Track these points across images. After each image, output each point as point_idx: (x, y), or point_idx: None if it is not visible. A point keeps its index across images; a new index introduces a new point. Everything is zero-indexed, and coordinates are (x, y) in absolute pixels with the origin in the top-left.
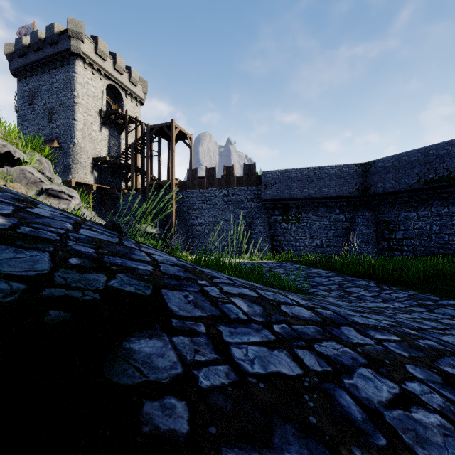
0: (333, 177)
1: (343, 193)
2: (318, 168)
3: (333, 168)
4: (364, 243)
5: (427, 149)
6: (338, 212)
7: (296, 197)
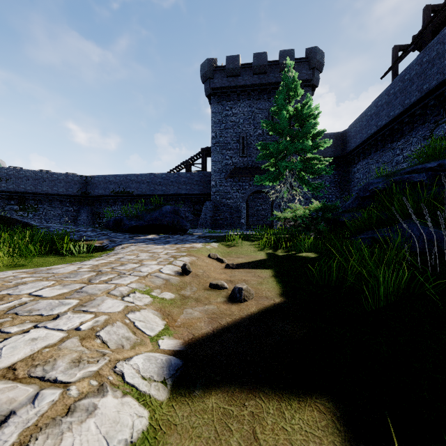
0: (64, 181)
1: (72, 193)
2: (52, 173)
3: (64, 175)
4: (85, 225)
5: (115, 176)
6: (68, 205)
7: (33, 192)
